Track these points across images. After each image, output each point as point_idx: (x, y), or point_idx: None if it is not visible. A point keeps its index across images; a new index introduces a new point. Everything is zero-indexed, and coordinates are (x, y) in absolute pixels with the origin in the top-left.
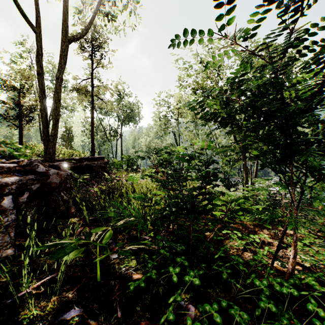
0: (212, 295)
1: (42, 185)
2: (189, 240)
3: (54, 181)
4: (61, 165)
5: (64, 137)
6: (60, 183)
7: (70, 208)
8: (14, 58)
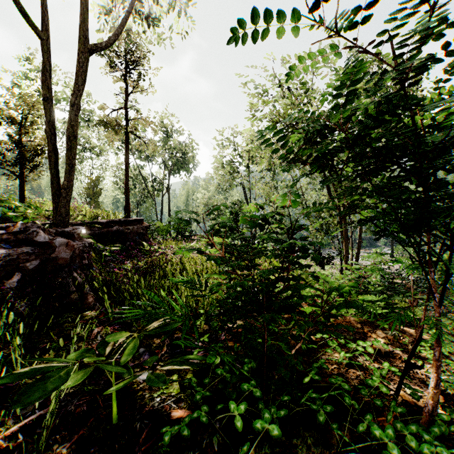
0: (301, 450)
1: (43, 262)
2: (263, 352)
3: (61, 256)
4: (75, 232)
5: (88, 192)
6: (72, 258)
7: (86, 296)
8: (17, 80)
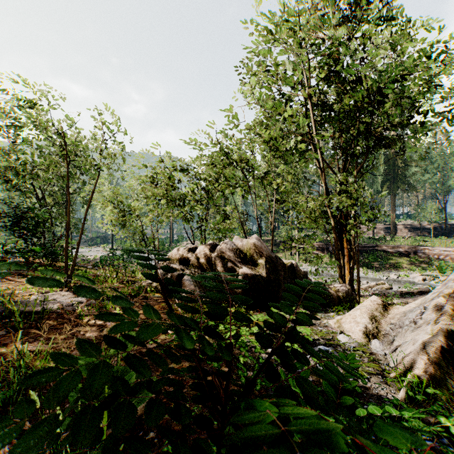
0: None
1: None
2: None
3: None
4: None
5: None
6: None
7: None
8: None
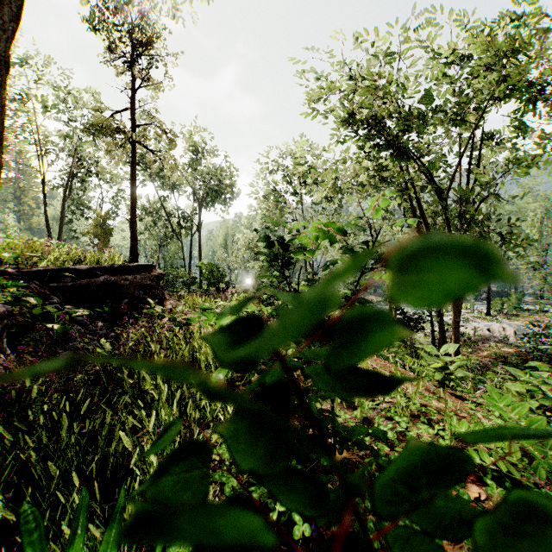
0: None
1: None
2: None
3: None
4: None
5: (95, 231)
6: None
7: None
8: None
